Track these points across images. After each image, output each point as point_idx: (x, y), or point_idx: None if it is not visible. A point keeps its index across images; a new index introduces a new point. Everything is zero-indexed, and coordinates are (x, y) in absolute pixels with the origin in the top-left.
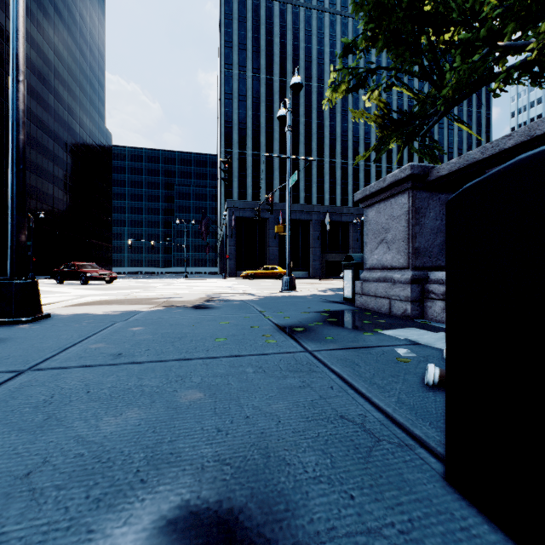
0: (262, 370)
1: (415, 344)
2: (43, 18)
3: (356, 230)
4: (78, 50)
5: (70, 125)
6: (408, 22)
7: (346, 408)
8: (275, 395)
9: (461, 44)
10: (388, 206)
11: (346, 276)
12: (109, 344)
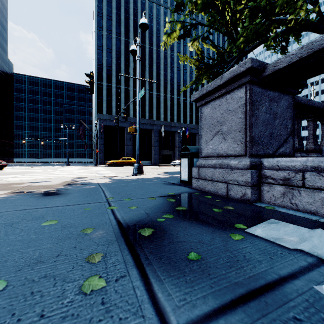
0: None
1: (322, 262)
2: None
3: (179, 136)
4: None
5: None
6: None
7: None
8: None
9: (251, 12)
10: (224, 102)
11: (182, 163)
12: None
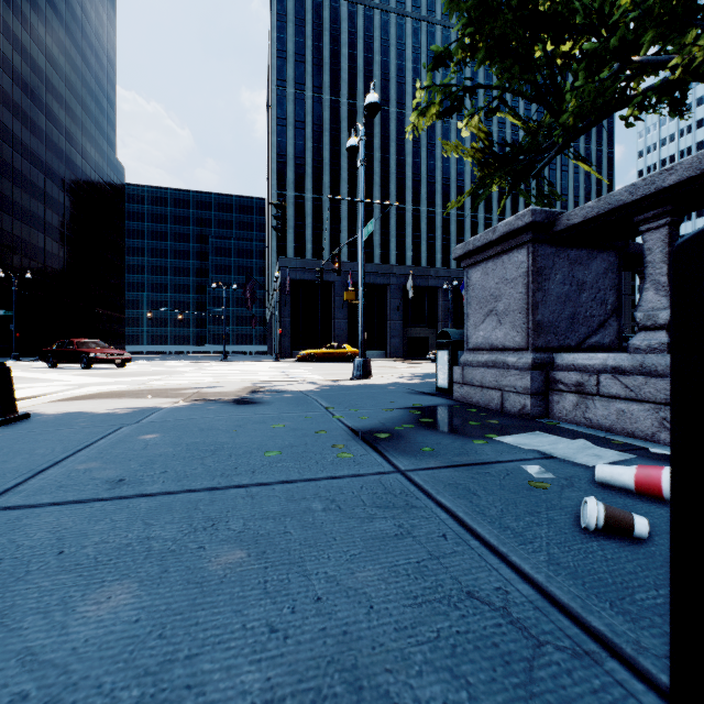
0: (336, 506)
1: (549, 458)
2: (30, 10)
3: (446, 298)
4: (80, 56)
5: (68, 155)
6: (518, 26)
7: (473, 576)
8: (359, 553)
9: (586, 57)
10: (499, 265)
11: (440, 359)
12: (107, 463)
